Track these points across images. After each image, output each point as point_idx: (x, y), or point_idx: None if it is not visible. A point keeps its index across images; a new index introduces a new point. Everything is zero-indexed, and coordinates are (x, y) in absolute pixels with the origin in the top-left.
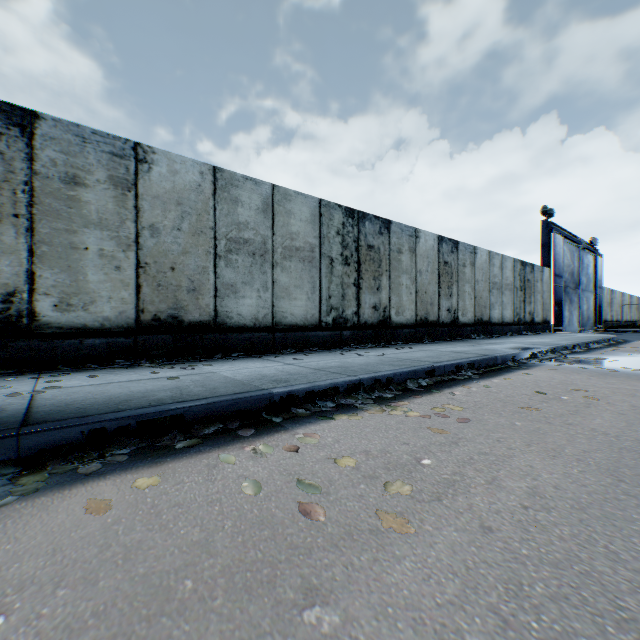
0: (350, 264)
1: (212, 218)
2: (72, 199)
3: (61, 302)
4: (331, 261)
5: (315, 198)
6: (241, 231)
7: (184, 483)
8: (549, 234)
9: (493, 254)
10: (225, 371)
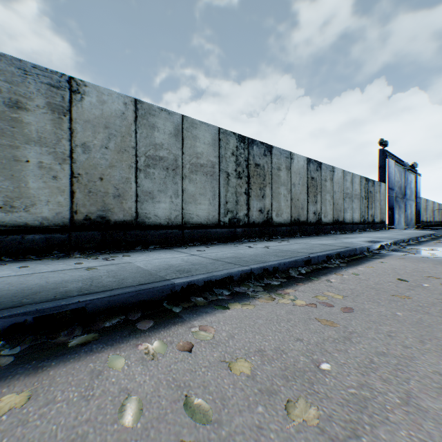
0: (242, 178)
1: (134, 139)
2: (15, 120)
3: (5, 204)
4: (227, 175)
5: (215, 127)
6: (157, 150)
7: (54, 403)
8: (384, 159)
9: (346, 172)
10: (139, 261)
